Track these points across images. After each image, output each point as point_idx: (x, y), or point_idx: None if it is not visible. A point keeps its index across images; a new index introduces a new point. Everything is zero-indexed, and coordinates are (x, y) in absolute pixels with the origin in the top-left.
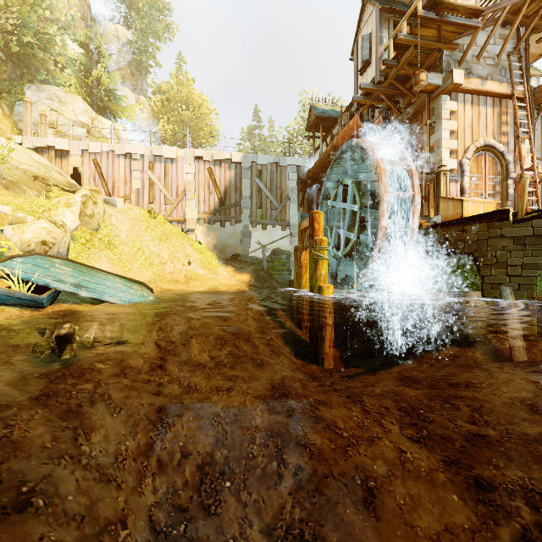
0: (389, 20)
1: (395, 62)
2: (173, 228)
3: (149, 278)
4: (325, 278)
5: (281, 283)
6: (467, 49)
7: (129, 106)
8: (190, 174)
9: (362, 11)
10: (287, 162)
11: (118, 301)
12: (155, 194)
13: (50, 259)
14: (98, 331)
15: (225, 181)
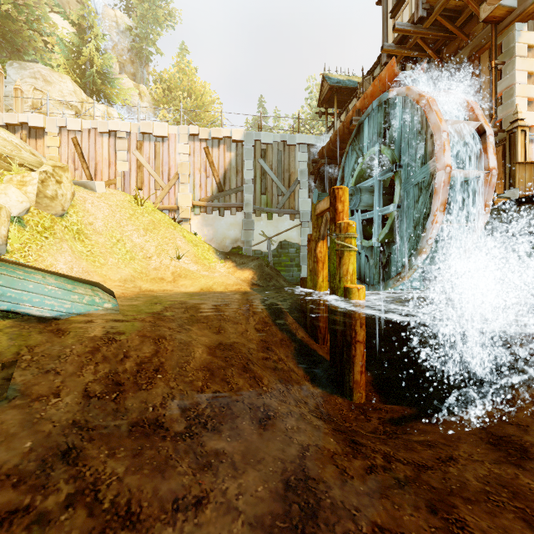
0: None
1: None
2: (163, 216)
3: (126, 275)
4: (353, 276)
5: (289, 281)
6: None
7: (124, 89)
8: (184, 154)
9: None
10: (296, 140)
11: (49, 312)
12: (143, 178)
13: None
14: None
15: (224, 163)
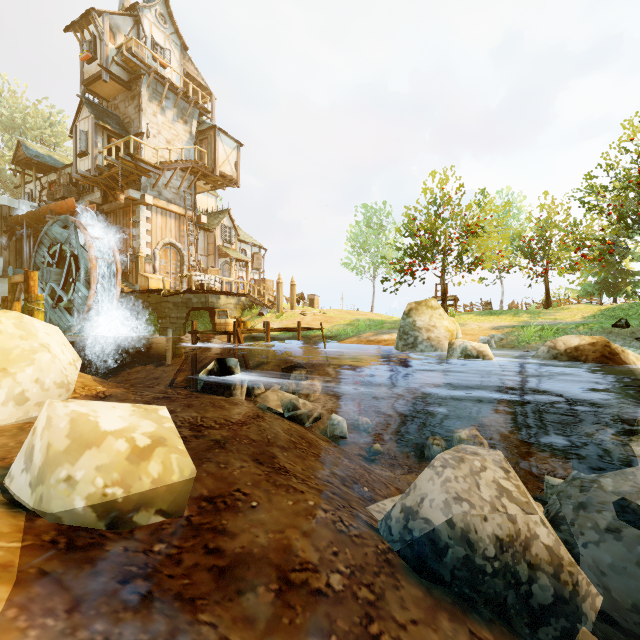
0: (103, 132)
1: (108, 169)
2: None
3: None
4: None
5: None
6: (157, 181)
7: None
8: None
9: (81, 106)
10: None
11: None
12: None
13: None
14: None
15: None
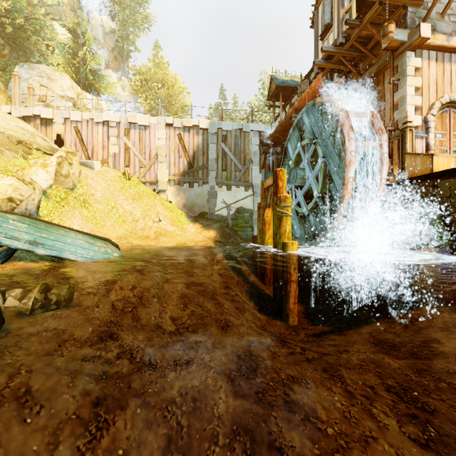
0: None
1: (358, 21)
2: (146, 188)
3: (121, 234)
4: (289, 234)
5: (244, 239)
6: (433, 4)
7: (110, 83)
8: (162, 139)
9: None
10: (250, 128)
11: (80, 258)
12: (130, 158)
13: (3, 215)
14: (39, 296)
15: (193, 146)
